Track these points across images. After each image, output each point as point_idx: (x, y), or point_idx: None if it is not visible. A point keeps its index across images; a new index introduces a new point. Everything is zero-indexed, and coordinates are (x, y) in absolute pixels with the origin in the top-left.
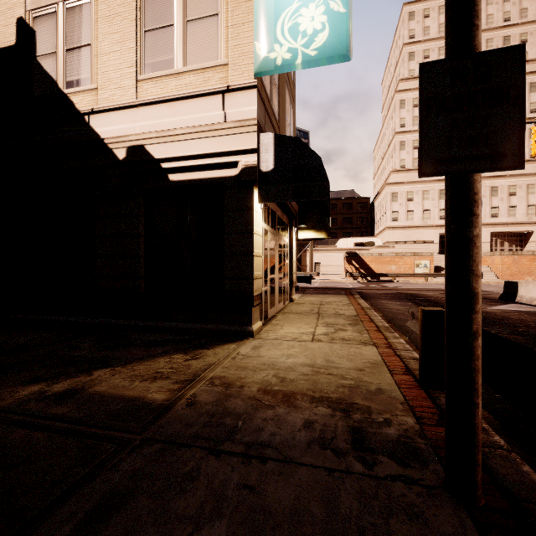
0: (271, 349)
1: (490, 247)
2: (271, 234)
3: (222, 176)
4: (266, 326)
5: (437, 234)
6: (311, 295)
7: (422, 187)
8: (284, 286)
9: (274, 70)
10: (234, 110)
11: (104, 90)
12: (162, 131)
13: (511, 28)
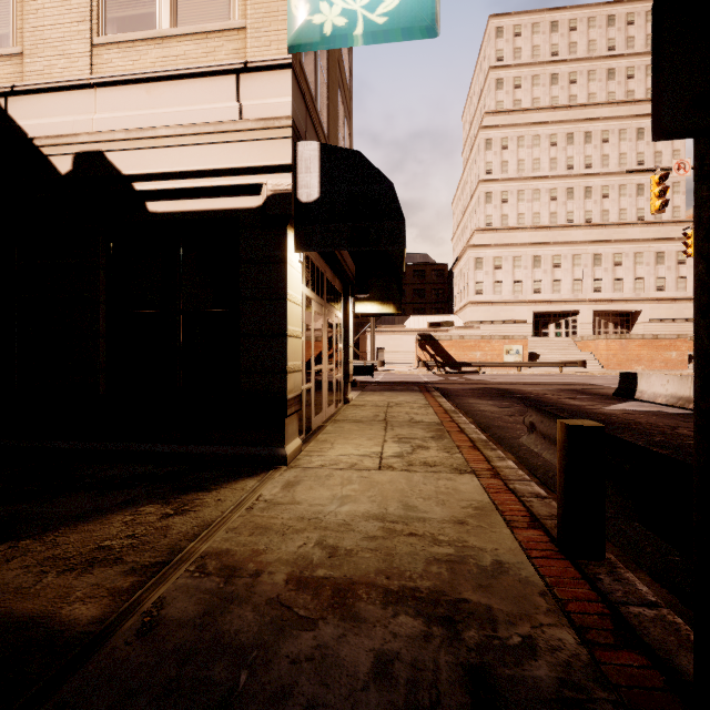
0: (315, 487)
1: (592, 329)
2: (317, 304)
3: (236, 207)
4: (309, 444)
5: (531, 311)
6: (373, 392)
7: (513, 251)
8: (336, 380)
9: (320, 43)
10: (256, 102)
11: (34, 58)
12: (136, 129)
13: (616, 60)
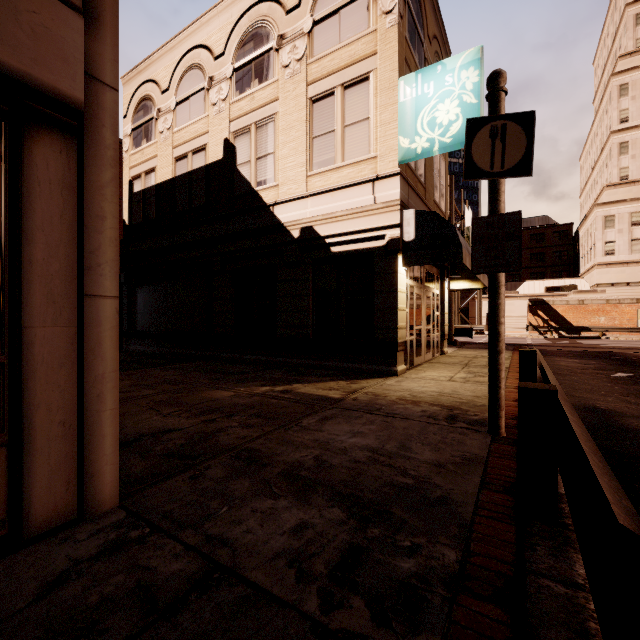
0: (411, 383)
1: None
2: (417, 288)
3: (372, 246)
4: (410, 370)
5: None
6: (468, 349)
7: None
8: (433, 337)
9: (415, 158)
10: (382, 194)
11: (283, 186)
12: (326, 214)
13: None
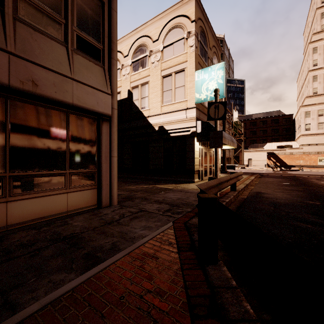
0: None
1: None
2: (205, 149)
3: (185, 134)
4: (201, 181)
5: None
6: None
7: None
8: (213, 169)
9: (201, 101)
10: (189, 115)
11: (152, 109)
12: (168, 121)
13: None
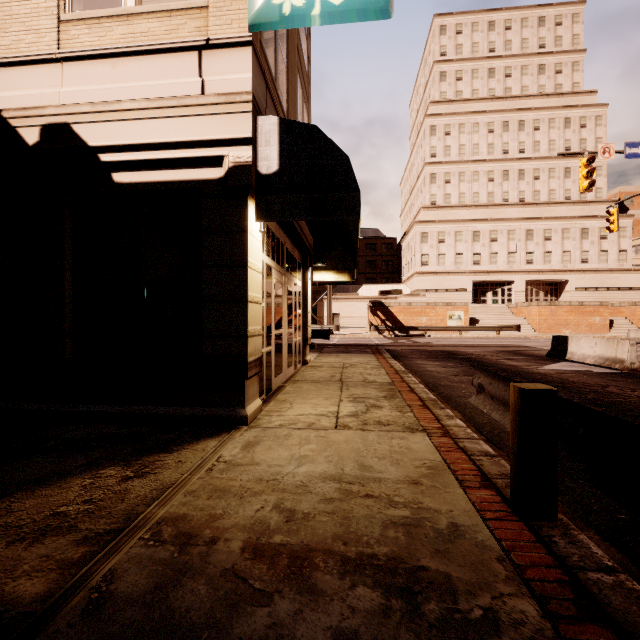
0: (274, 447)
1: (525, 297)
2: (277, 272)
3: (198, 178)
4: (269, 404)
5: (471, 281)
6: (330, 354)
7: (455, 227)
8: (295, 344)
9: (279, 23)
10: (218, 78)
11: (2, 33)
12: (101, 102)
13: (546, 56)
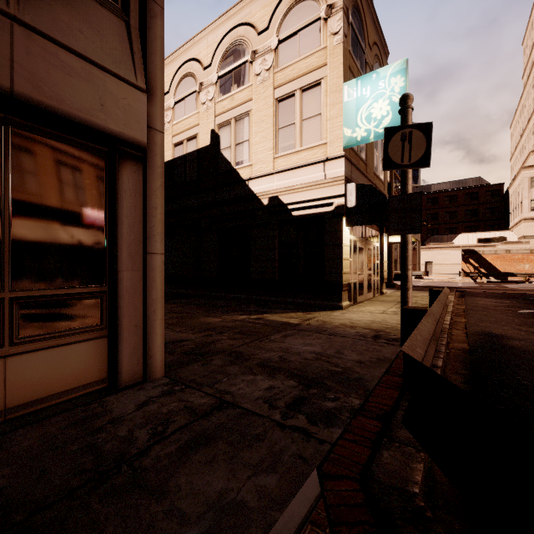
0: (352, 314)
1: None
2: (360, 242)
3: (323, 211)
4: (353, 306)
5: None
6: None
7: None
8: (374, 281)
9: (356, 144)
10: (331, 172)
11: (256, 165)
12: (288, 187)
13: None
